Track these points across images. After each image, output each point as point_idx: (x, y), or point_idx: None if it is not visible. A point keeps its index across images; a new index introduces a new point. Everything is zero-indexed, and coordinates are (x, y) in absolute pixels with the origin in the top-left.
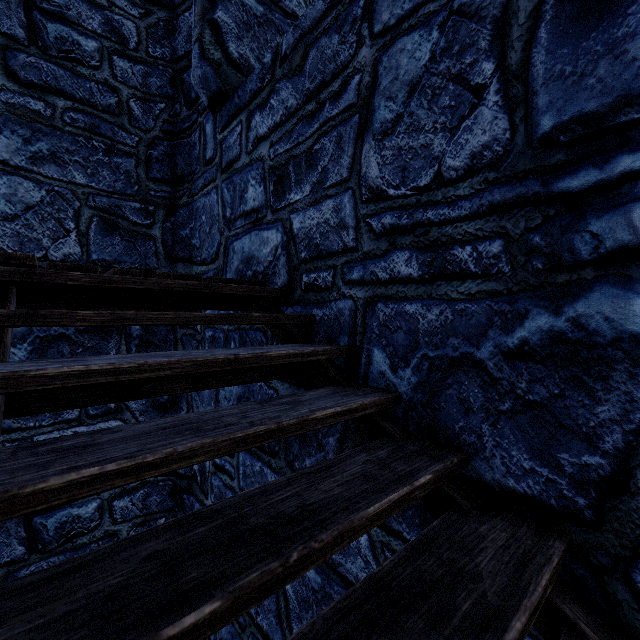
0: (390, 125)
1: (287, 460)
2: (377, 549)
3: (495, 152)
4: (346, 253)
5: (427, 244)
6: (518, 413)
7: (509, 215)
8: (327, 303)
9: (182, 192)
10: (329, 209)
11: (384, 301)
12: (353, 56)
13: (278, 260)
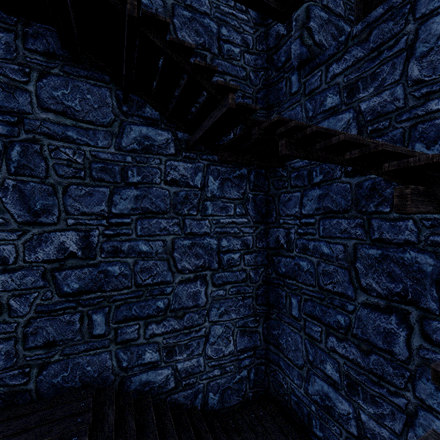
0: (426, 53)
1: (357, 210)
2: (418, 223)
3: None
4: (398, 110)
5: None
6: None
7: None
8: (385, 134)
9: (272, 112)
10: (386, 95)
11: (422, 123)
12: (402, 29)
13: (350, 125)
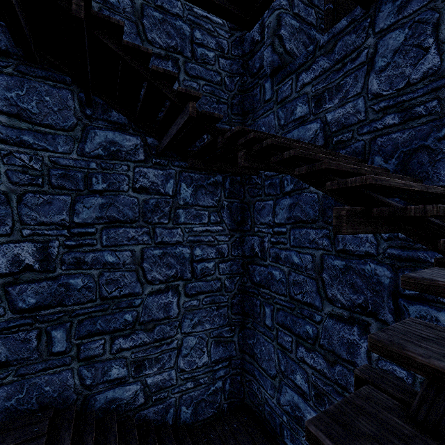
0: (384, 67)
1: (323, 221)
2: (377, 235)
3: (434, 70)
4: (359, 123)
5: (402, 109)
6: (443, 158)
7: (440, 91)
8: (348, 146)
9: (248, 119)
10: (349, 107)
11: (380, 137)
12: (363, 42)
13: (317, 136)
